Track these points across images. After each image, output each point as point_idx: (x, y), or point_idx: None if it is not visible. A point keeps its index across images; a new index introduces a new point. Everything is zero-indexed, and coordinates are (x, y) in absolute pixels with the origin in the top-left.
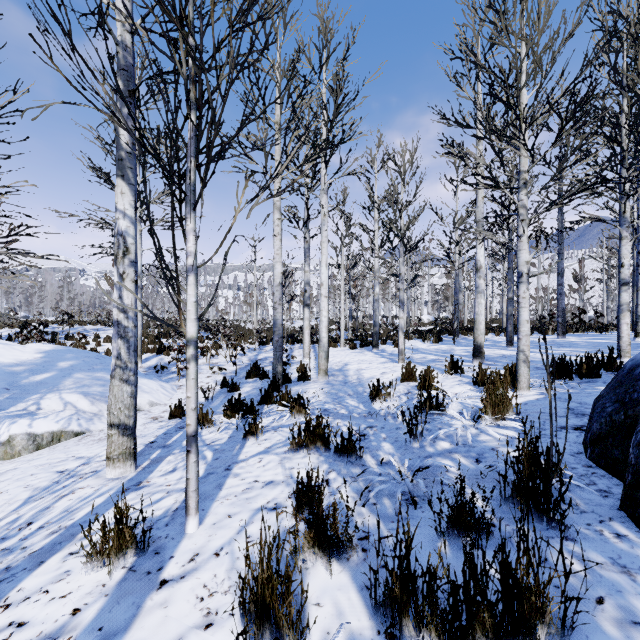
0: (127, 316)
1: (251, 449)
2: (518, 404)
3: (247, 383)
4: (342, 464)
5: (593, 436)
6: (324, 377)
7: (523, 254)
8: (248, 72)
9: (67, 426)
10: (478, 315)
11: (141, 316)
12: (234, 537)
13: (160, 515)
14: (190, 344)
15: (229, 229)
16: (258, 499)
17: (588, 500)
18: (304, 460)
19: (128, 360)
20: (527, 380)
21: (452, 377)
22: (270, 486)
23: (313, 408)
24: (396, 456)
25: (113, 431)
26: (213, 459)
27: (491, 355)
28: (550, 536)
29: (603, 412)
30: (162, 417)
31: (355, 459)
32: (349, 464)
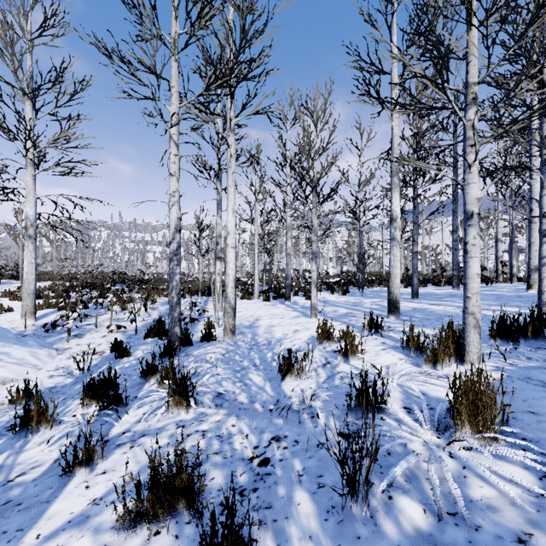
0: None
1: (64, 506)
2: (505, 405)
3: (144, 345)
4: None
5: None
6: (230, 337)
7: (473, 189)
8: None
9: None
10: (394, 268)
11: (35, 269)
12: None
13: None
14: None
15: None
16: None
17: None
18: None
19: None
20: (478, 350)
21: (372, 338)
22: None
23: (204, 391)
24: None
25: None
26: None
27: (402, 308)
28: None
29: None
30: (3, 404)
31: None
32: None
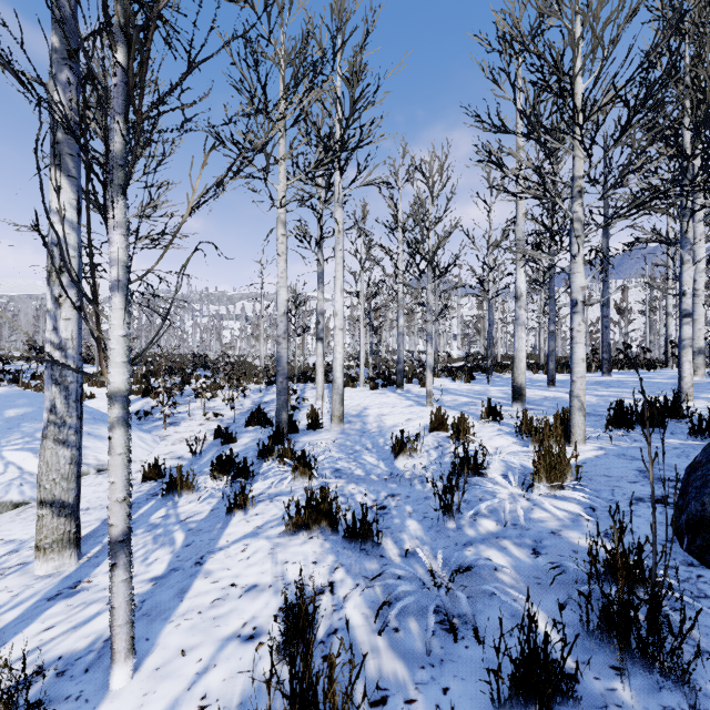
0: (65, 354)
1: (236, 529)
2: (578, 466)
3: (246, 432)
4: (353, 555)
5: (691, 520)
6: (338, 425)
7: (578, 278)
8: (245, 55)
9: (3, 495)
10: (518, 351)
11: None
12: (181, 697)
13: (84, 648)
14: (115, 401)
15: (179, 227)
16: (231, 619)
17: (706, 628)
18: (303, 548)
19: (66, 414)
20: (583, 432)
21: (490, 425)
22: (251, 594)
23: (322, 467)
24: (426, 547)
25: (44, 511)
26: (183, 545)
27: (532, 397)
28: (668, 705)
29: (705, 487)
30: (134, 479)
31: (371, 546)
32: (363, 554)
